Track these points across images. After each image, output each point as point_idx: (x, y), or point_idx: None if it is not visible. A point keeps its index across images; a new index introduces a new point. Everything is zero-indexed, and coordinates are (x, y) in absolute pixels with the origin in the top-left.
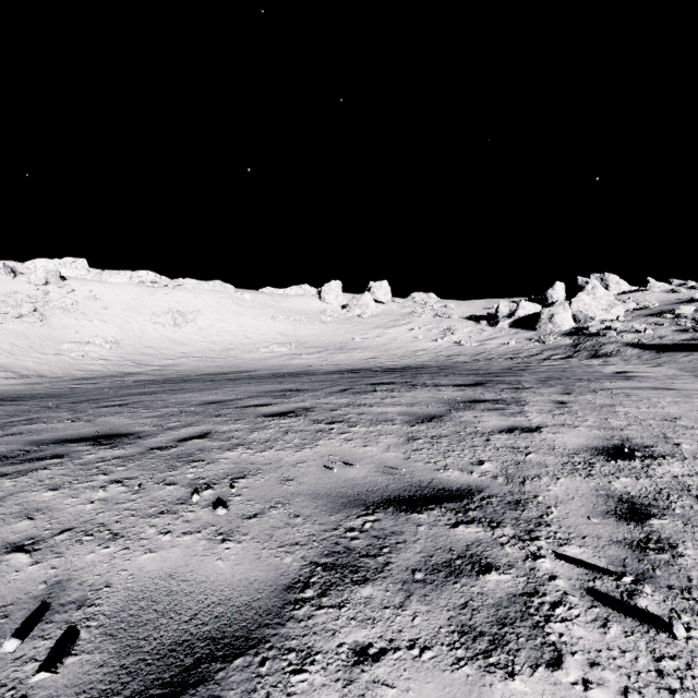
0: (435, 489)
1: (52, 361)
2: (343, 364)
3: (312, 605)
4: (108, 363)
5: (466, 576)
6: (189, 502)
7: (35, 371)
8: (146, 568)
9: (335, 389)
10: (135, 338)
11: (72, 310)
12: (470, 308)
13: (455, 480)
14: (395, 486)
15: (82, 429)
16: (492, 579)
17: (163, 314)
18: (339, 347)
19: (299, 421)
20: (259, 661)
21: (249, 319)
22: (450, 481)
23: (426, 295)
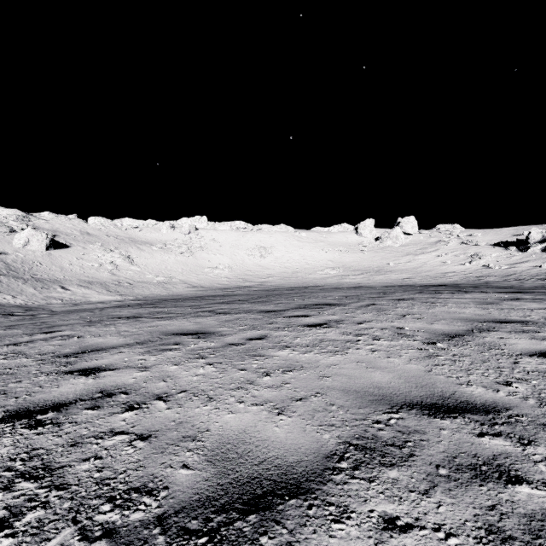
0: (508, 320)
1: (203, 278)
2: (385, 282)
3: (478, 333)
4: (230, 280)
5: (530, 333)
6: (404, 318)
7: (198, 284)
8: (414, 326)
9: (413, 292)
10: (240, 265)
11: (205, 248)
12: (497, 235)
13: (517, 319)
14: (488, 319)
15: (307, 302)
16: (541, 334)
17: (252, 249)
18: (377, 270)
19: (414, 302)
20: (471, 336)
21: (307, 250)
22: (515, 319)
23: (451, 225)
